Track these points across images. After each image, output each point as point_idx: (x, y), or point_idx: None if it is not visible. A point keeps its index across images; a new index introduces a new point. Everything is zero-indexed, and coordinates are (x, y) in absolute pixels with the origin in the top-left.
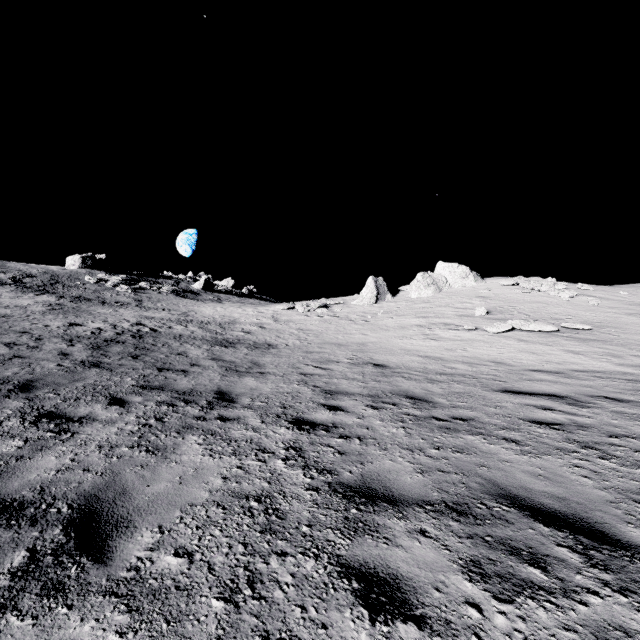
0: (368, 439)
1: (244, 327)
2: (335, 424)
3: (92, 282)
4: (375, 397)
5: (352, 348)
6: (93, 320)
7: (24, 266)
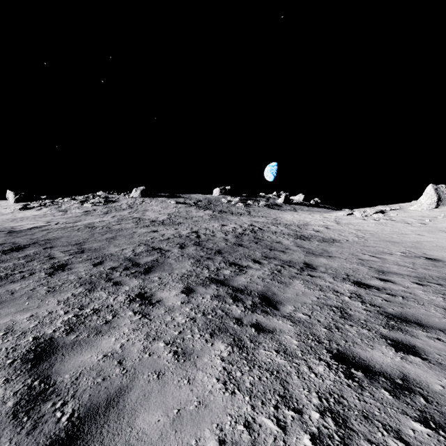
0: (409, 298)
1: (314, 228)
2: (384, 288)
3: (225, 202)
4: (421, 278)
5: (405, 245)
6: (230, 223)
7: (197, 196)
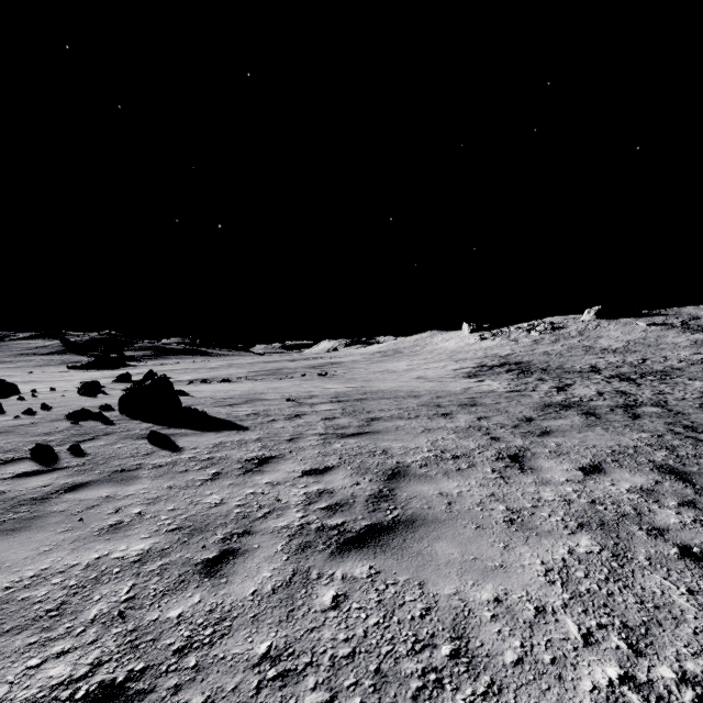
0: None
1: None
2: None
3: None
4: None
5: None
6: None
7: (694, 310)
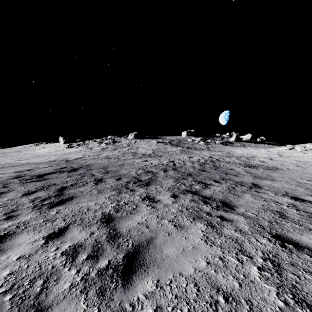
0: None
1: (260, 159)
2: None
3: (190, 141)
4: None
5: None
6: (195, 156)
7: (170, 137)
